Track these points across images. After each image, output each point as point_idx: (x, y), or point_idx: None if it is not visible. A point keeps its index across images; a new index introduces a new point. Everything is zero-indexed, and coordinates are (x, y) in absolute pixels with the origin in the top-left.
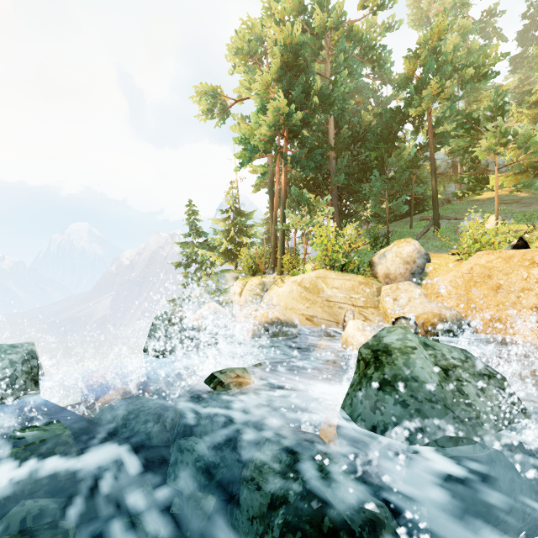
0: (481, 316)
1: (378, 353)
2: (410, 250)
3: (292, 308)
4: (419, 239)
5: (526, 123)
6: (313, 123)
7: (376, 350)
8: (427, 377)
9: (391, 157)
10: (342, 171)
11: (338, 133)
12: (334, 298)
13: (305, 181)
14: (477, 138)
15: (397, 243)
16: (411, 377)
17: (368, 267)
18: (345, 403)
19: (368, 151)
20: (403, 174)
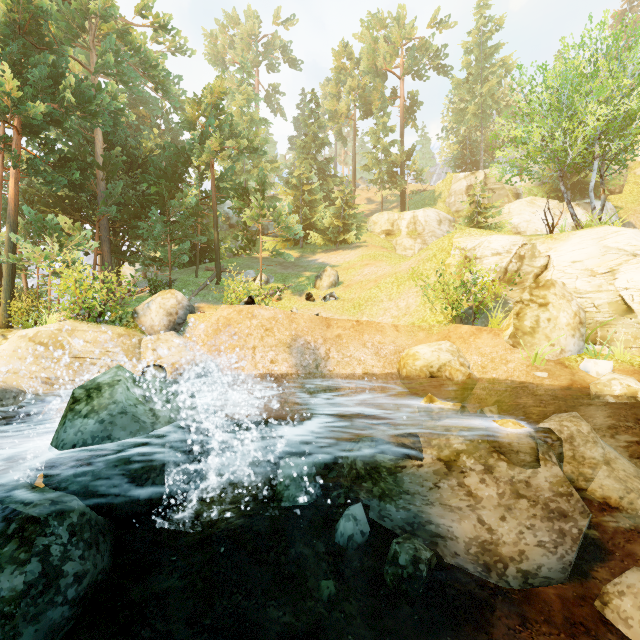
0: (224, 358)
1: (90, 390)
2: (174, 301)
3: (18, 372)
4: (202, 290)
5: (289, 200)
6: (69, 125)
7: (88, 388)
8: (124, 399)
9: (171, 200)
10: (114, 198)
11: (111, 148)
12: (86, 353)
13: (57, 197)
14: (248, 204)
15: (162, 294)
16: (112, 401)
17: (133, 318)
18: (54, 439)
19: (148, 184)
20: (187, 220)
